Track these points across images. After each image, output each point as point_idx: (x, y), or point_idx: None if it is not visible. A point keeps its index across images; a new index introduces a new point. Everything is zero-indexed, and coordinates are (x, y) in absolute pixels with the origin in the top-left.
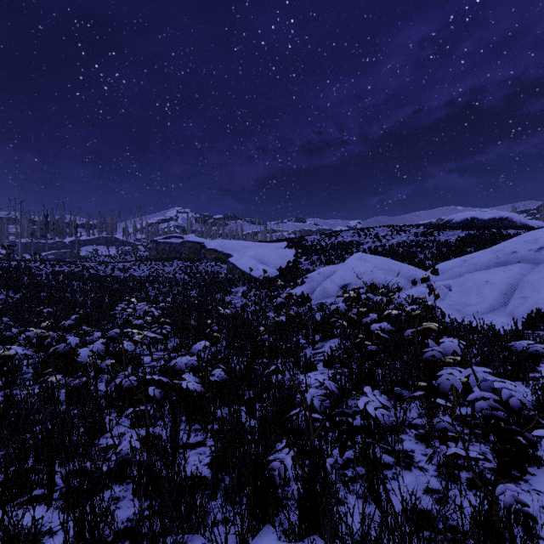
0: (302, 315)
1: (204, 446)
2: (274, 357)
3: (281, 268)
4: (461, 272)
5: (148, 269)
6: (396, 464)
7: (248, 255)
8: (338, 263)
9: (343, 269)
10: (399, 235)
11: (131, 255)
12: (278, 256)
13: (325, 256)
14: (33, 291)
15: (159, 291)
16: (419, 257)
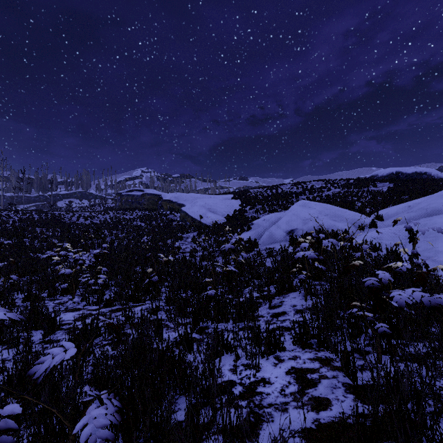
0: (251, 262)
1: None
2: (222, 319)
3: (229, 216)
4: (409, 217)
5: (110, 218)
6: None
7: (199, 204)
8: (280, 211)
9: (289, 215)
10: (333, 187)
11: (100, 206)
12: (225, 205)
13: (267, 205)
14: None
15: (115, 237)
16: (356, 205)
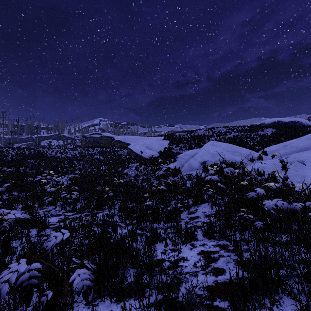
0: (176, 183)
1: None
2: (156, 221)
3: (161, 151)
4: (285, 153)
5: (78, 153)
6: None
7: (140, 144)
8: (197, 148)
9: (202, 151)
10: (234, 132)
11: (71, 145)
12: (158, 144)
13: (188, 144)
14: None
15: (82, 166)
16: (249, 144)
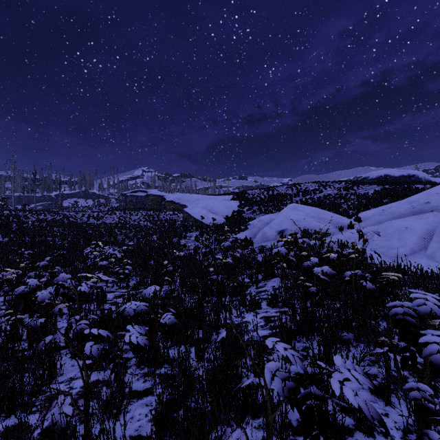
0: (246, 257)
1: (151, 395)
2: (222, 295)
3: (228, 216)
4: (381, 219)
5: (117, 218)
6: (356, 428)
7: (200, 206)
8: (275, 212)
9: (280, 217)
10: (325, 189)
11: (105, 206)
12: (225, 206)
13: (264, 206)
14: (18, 236)
15: (126, 236)
16: (343, 207)
